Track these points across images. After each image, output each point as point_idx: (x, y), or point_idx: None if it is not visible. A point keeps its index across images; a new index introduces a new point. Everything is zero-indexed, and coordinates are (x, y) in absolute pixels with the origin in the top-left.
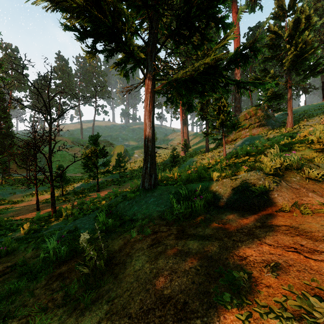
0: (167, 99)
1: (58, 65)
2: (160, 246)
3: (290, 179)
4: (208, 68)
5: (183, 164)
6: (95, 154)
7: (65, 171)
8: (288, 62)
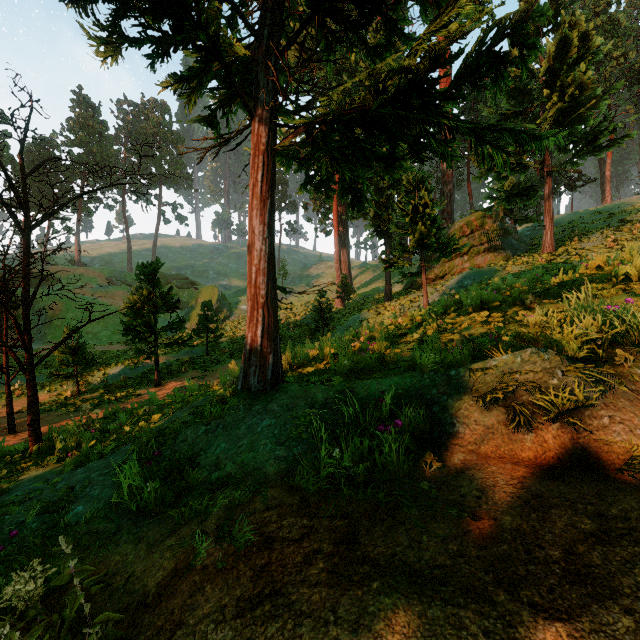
0: (306, 178)
1: (77, 116)
2: (276, 618)
3: (628, 373)
4: (409, 88)
5: (340, 325)
6: (150, 304)
7: (84, 341)
8: (546, 123)
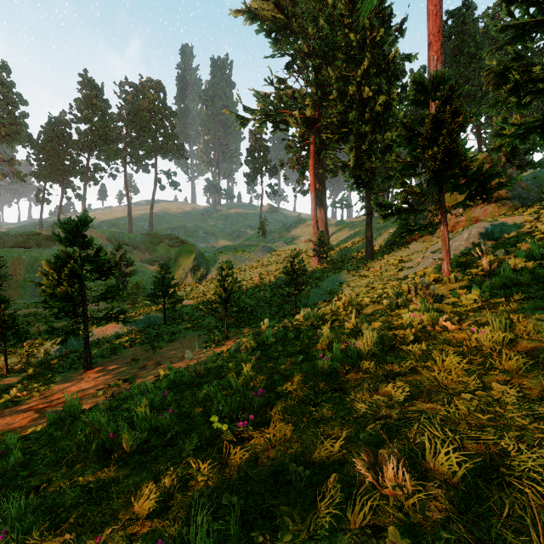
0: None
1: (84, 96)
2: None
3: None
4: None
5: (316, 287)
6: (67, 271)
7: (15, 311)
8: None
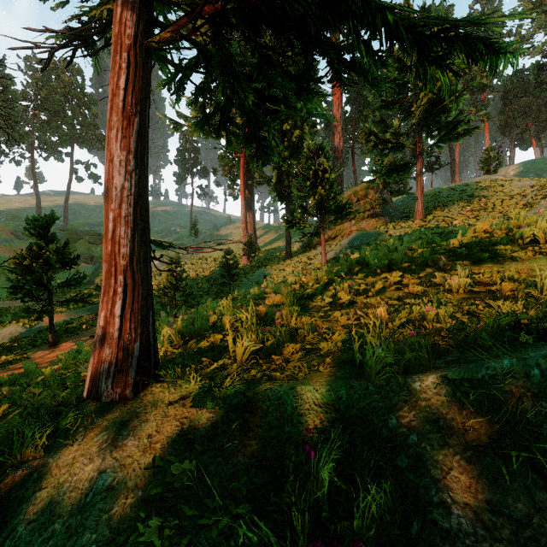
0: (203, 117)
1: None
2: None
3: None
4: None
5: (246, 280)
6: (42, 260)
7: None
8: (419, 110)
